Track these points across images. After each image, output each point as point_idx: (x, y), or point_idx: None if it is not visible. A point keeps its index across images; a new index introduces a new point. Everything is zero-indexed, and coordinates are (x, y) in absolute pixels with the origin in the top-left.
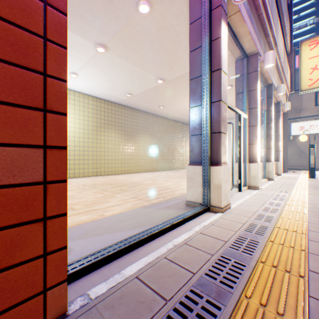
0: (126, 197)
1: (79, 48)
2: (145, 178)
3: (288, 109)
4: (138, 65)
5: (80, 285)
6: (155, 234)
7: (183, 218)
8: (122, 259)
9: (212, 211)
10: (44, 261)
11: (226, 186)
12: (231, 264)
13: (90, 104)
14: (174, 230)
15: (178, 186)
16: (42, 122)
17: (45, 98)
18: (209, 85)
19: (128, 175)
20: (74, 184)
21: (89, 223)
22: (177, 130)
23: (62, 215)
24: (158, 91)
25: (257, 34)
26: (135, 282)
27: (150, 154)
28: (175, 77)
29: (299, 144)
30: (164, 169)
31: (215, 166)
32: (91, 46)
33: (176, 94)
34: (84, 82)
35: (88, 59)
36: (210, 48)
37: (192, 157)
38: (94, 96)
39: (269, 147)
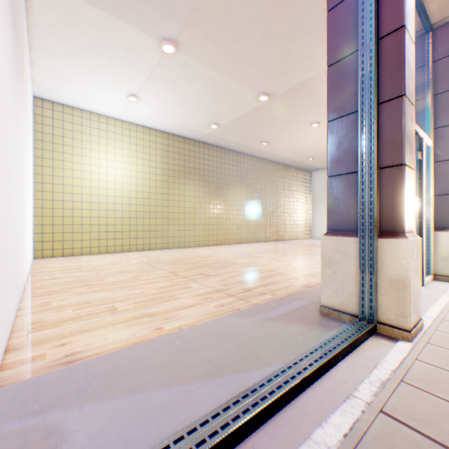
0: (206, 288)
1: (136, 50)
2: (239, 253)
3: None
4: (227, 71)
5: None
6: (265, 409)
7: (325, 356)
8: None
9: (382, 333)
10: None
11: (415, 282)
12: None
13: (159, 143)
14: (309, 390)
15: (294, 269)
16: None
17: None
18: (374, 66)
19: (214, 248)
20: (132, 262)
21: (129, 349)
22: (288, 179)
23: None
24: (259, 116)
25: None
26: None
27: (247, 217)
28: (288, 88)
29: None
30: (268, 239)
31: (390, 239)
32: (153, 45)
33: (288, 119)
34: (148, 110)
35: (151, 69)
36: None
37: (332, 219)
38: (165, 131)
39: None
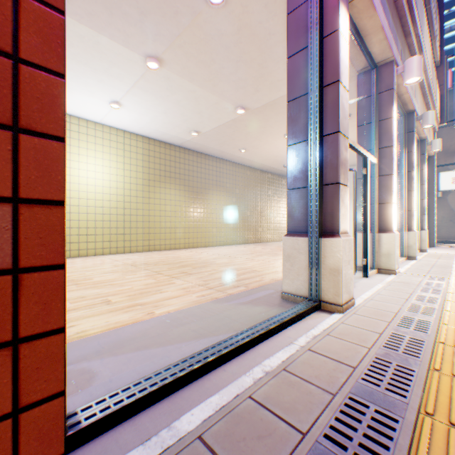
0: (189, 284)
1: (121, 63)
2: (218, 254)
3: (438, 150)
4: (208, 86)
5: (99, 450)
6: (233, 350)
7: (278, 322)
8: (176, 398)
9: (324, 309)
10: (14, 426)
11: (347, 270)
12: (370, 416)
13: (140, 147)
14: (264, 342)
15: (267, 267)
16: (9, 151)
17: (16, 106)
18: (319, 108)
19: (194, 250)
20: (115, 263)
21: (129, 326)
22: (266, 184)
23: (52, 332)
24: (237, 126)
25: (393, 31)
26: (197, 450)
27: (226, 220)
28: (263, 104)
29: (453, 205)
30: (247, 241)
31: (330, 238)
32: (139, 60)
33: (264, 130)
34: (130, 116)
35: (135, 80)
36: (320, 48)
37: (291, 223)
38: (146, 136)
39: (410, 208)
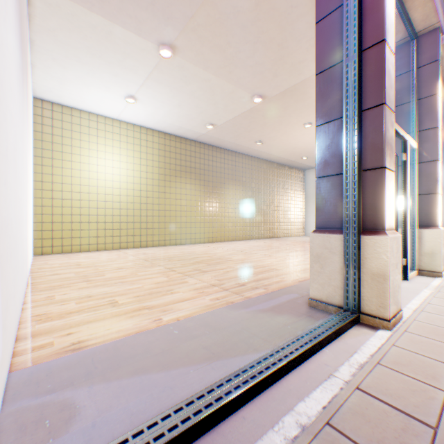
0: (202, 283)
1: (134, 54)
2: (234, 250)
3: None
4: (223, 74)
5: None
6: (255, 386)
7: (310, 342)
8: None
9: (365, 323)
10: None
11: (395, 276)
12: None
13: (156, 143)
14: (294, 371)
15: (287, 265)
16: None
17: None
18: (357, 76)
19: (209, 245)
20: (130, 258)
21: (131, 337)
22: (282, 178)
23: None
24: (253, 117)
25: None
26: None
27: (242, 214)
28: (281, 91)
29: None
30: (263, 236)
31: (372, 236)
32: (151, 49)
33: (282, 120)
34: (146, 111)
35: (149, 72)
36: (359, 3)
37: (320, 217)
38: (162, 131)
39: None
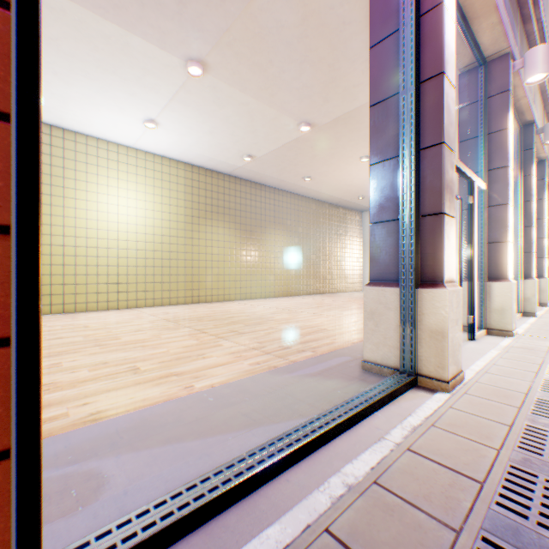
0: (240, 346)
1: (157, 70)
2: (277, 308)
3: None
4: (263, 97)
5: None
6: (300, 449)
7: (361, 405)
8: (216, 528)
9: (423, 386)
10: None
11: (455, 333)
12: None
13: (181, 177)
14: (343, 435)
15: (340, 325)
16: None
17: None
18: (414, 111)
19: (247, 303)
20: (150, 319)
21: (159, 406)
22: (335, 221)
23: None
24: (300, 148)
25: (509, 14)
26: None
27: (287, 265)
28: (333, 118)
29: None
30: (312, 291)
31: (430, 289)
32: (177, 65)
33: (334, 153)
34: (169, 138)
35: (174, 92)
36: (417, 30)
37: (374, 268)
38: (188, 163)
39: (527, 249)
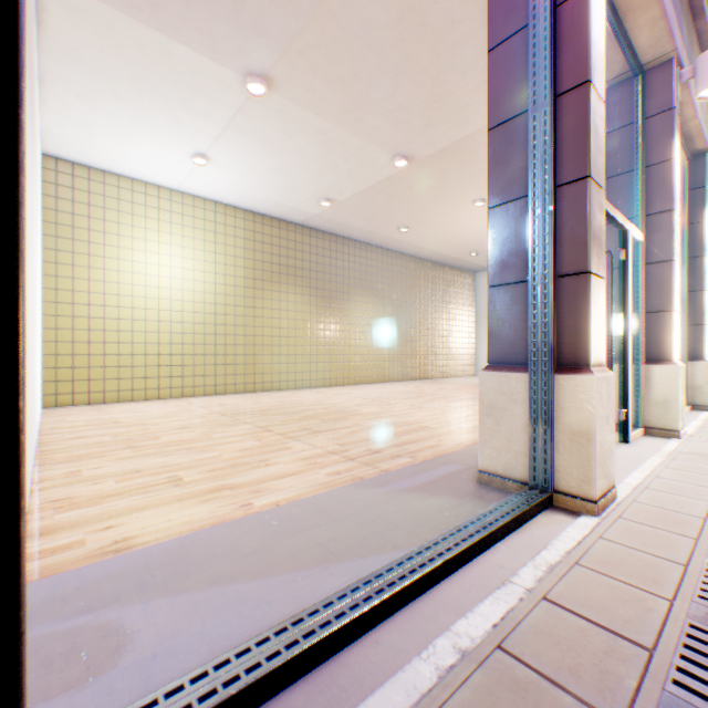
0: (314, 449)
1: (207, 88)
2: (364, 398)
3: None
4: (346, 122)
5: None
6: (394, 597)
7: (477, 534)
8: None
9: (561, 506)
10: None
11: (605, 435)
12: None
13: (240, 228)
14: (453, 577)
15: (446, 421)
16: None
17: None
18: (549, 135)
19: (325, 391)
20: (199, 412)
21: (205, 531)
22: (440, 284)
23: None
24: (395, 189)
25: (675, 5)
26: None
27: (377, 342)
28: (437, 149)
29: None
30: (409, 376)
31: (571, 375)
32: (234, 82)
33: (439, 195)
34: (224, 178)
35: (229, 117)
36: (552, 24)
37: (494, 347)
38: (249, 210)
39: (697, 321)
